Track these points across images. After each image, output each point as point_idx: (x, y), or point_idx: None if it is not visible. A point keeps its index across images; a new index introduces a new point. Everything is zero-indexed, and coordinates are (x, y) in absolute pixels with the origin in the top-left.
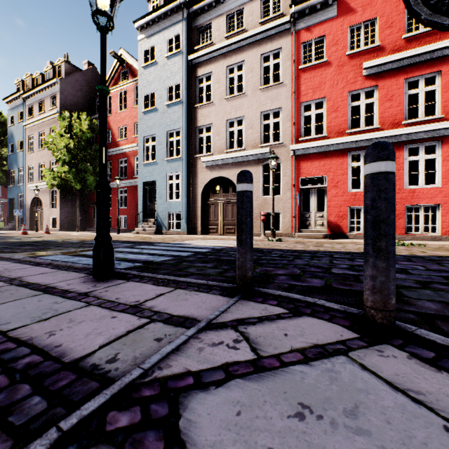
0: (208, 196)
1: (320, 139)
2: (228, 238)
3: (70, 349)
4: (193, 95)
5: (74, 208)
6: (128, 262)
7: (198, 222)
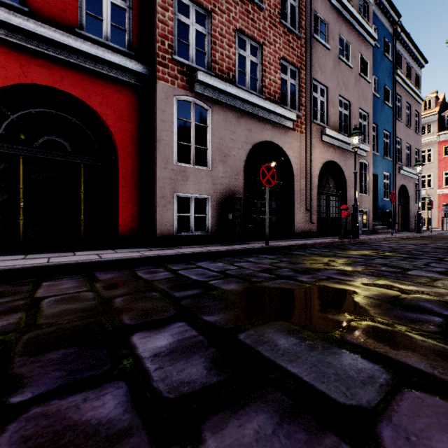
0: None
1: None
2: None
3: None
4: None
5: None
6: None
7: None
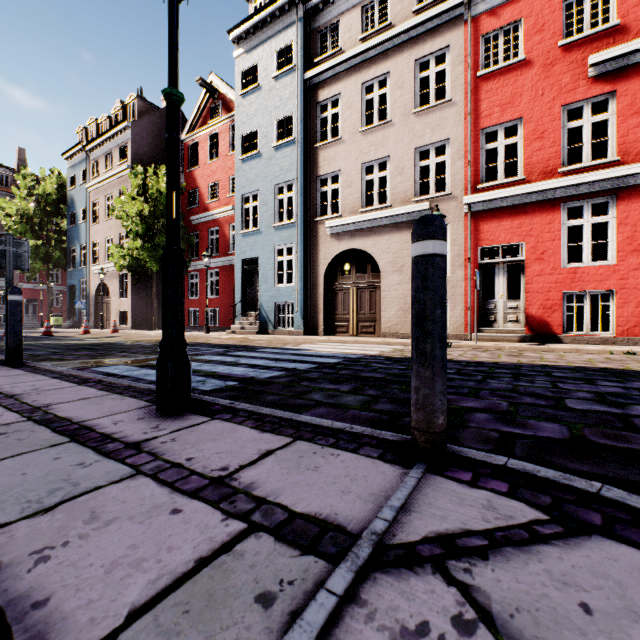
0: (335, 279)
1: (513, 184)
2: (365, 340)
3: (61, 618)
4: (312, 130)
5: (149, 297)
6: (217, 378)
7: (319, 316)
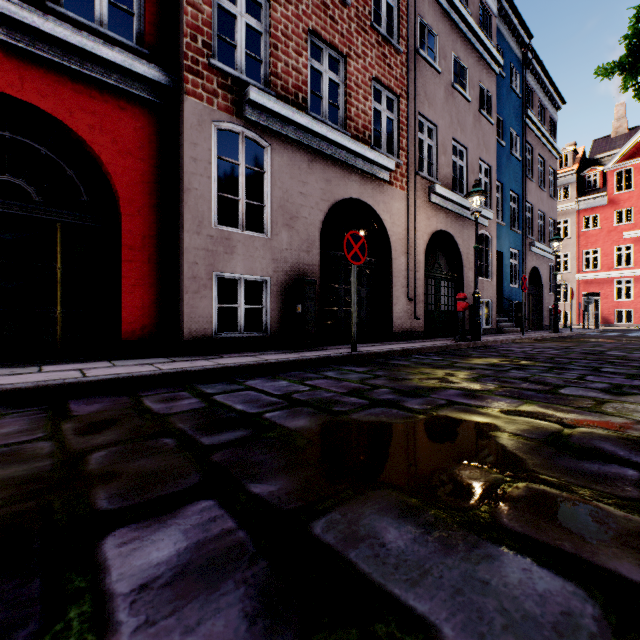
0: None
1: (595, 271)
2: None
3: None
4: None
5: None
6: None
7: None
